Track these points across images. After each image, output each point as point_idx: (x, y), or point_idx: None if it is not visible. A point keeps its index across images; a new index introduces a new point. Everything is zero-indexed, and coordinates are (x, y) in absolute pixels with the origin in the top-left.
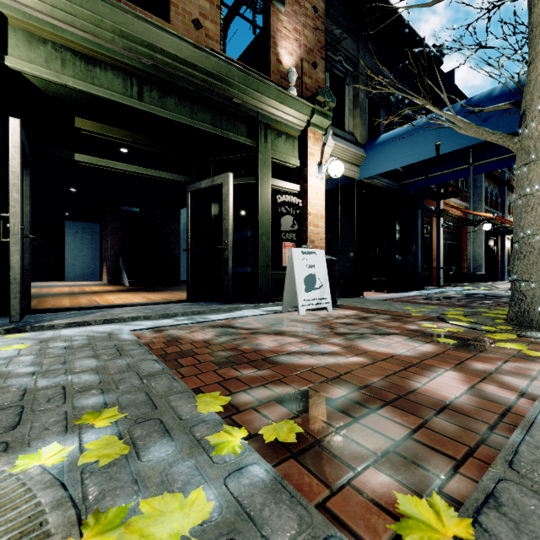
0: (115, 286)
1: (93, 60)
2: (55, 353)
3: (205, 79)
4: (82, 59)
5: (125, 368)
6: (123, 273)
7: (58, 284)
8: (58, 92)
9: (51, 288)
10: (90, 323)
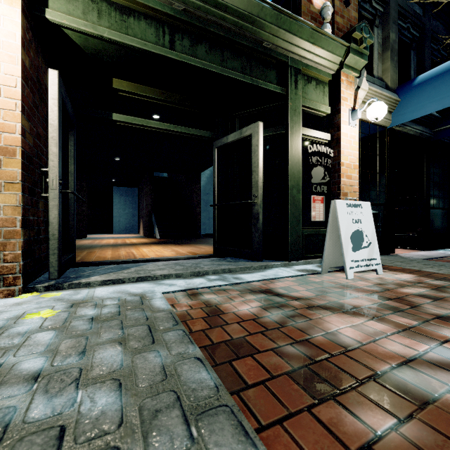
0: (149, 238)
1: (127, 10)
2: (78, 330)
3: (236, 22)
4: (116, 9)
5: (159, 377)
6: (155, 228)
7: (107, 236)
8: (96, 48)
9: (101, 240)
10: (124, 281)
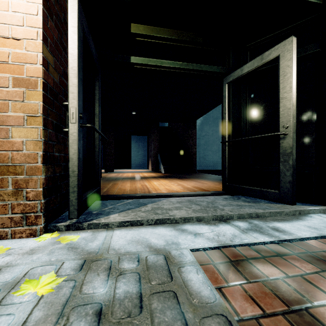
0: (156, 173)
1: None
2: None
3: None
4: None
5: None
6: (160, 165)
7: (127, 171)
8: None
9: (123, 174)
10: (142, 223)
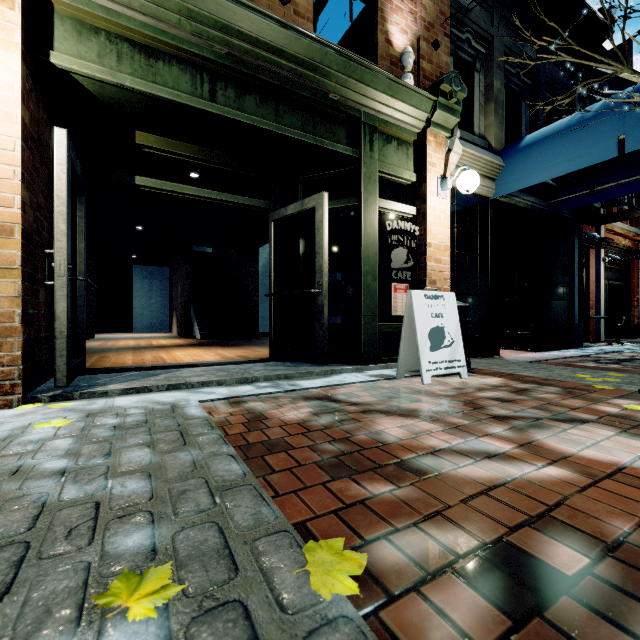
0: (185, 339)
1: (155, 52)
2: (100, 436)
3: (294, 69)
4: (141, 51)
5: (189, 469)
6: (194, 324)
7: (125, 336)
8: (114, 97)
9: (116, 341)
10: (151, 389)
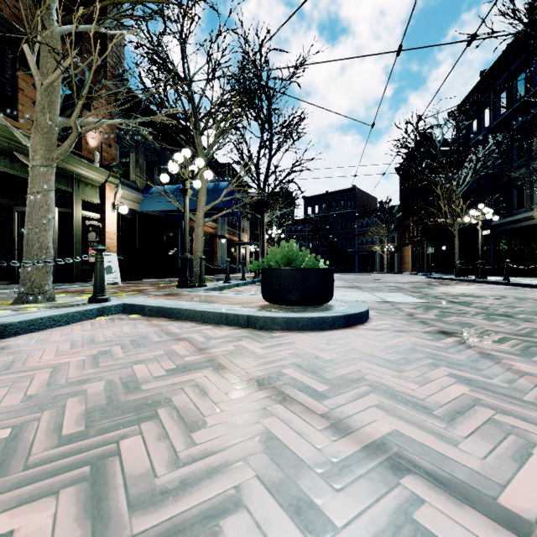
0: None
1: None
2: None
3: None
4: None
5: None
6: None
7: None
8: None
9: None
10: None
